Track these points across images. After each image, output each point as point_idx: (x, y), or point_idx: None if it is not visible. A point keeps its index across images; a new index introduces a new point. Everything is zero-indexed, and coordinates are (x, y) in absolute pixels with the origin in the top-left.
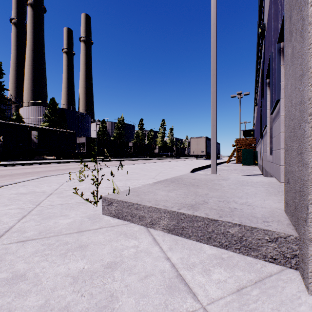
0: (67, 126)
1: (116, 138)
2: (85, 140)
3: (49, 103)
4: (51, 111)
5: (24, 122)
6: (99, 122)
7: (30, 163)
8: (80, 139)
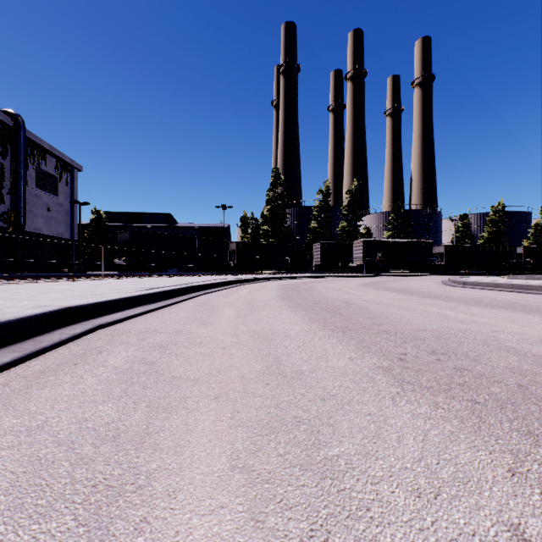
0: (412, 233)
1: (488, 241)
2: (443, 250)
3: (393, 208)
4: (395, 217)
5: (372, 234)
6: (458, 220)
7: (403, 275)
8: (435, 249)
